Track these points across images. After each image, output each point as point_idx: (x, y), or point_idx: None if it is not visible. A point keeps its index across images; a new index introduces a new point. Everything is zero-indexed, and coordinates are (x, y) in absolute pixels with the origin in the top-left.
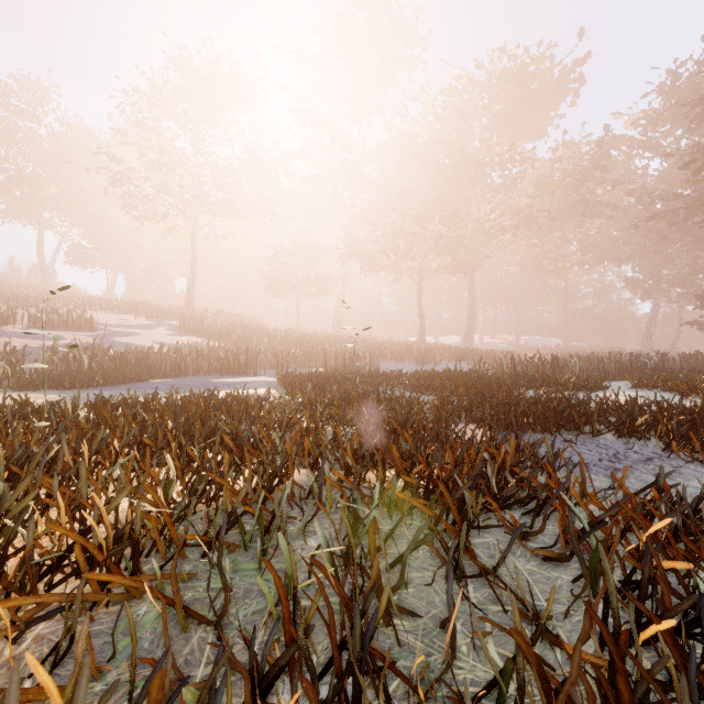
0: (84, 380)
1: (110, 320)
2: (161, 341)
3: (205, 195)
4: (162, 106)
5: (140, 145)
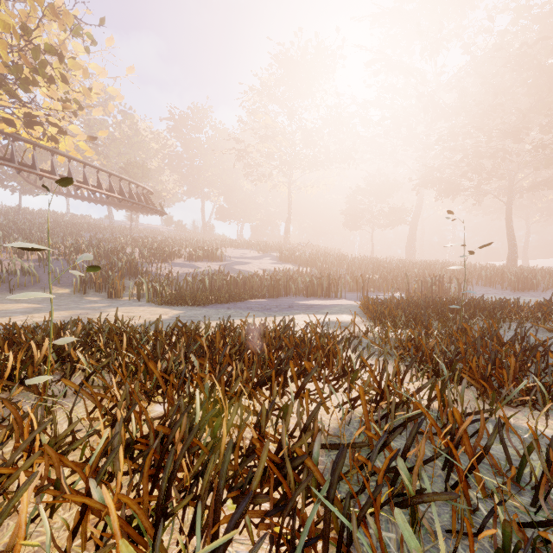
0: (201, 298)
1: (235, 254)
2: (264, 268)
3: (297, 154)
4: (267, 94)
5: (254, 128)
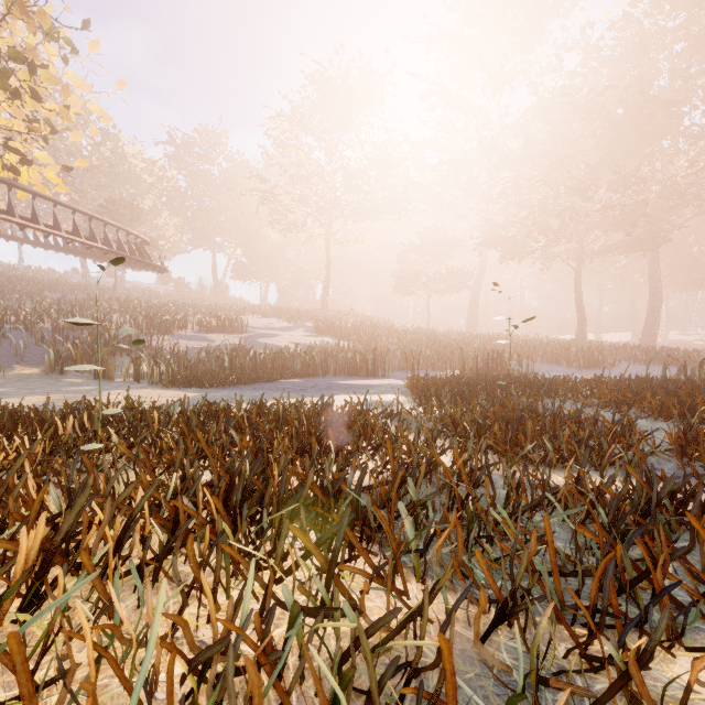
0: (220, 378)
1: (258, 324)
2: (297, 342)
3: (337, 200)
4: (300, 123)
5: (283, 164)
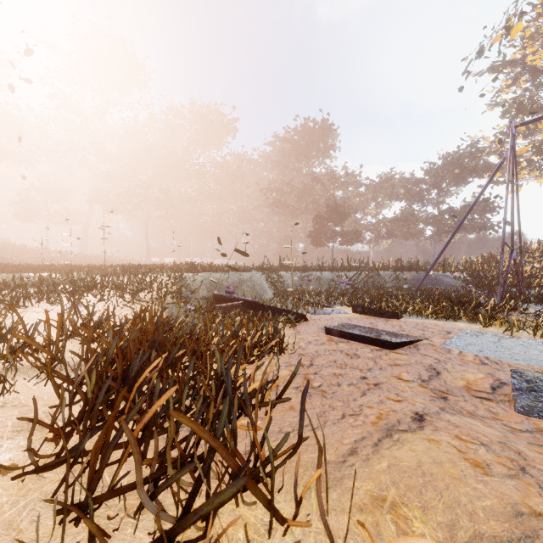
0: None
1: None
2: None
3: None
4: None
5: None
